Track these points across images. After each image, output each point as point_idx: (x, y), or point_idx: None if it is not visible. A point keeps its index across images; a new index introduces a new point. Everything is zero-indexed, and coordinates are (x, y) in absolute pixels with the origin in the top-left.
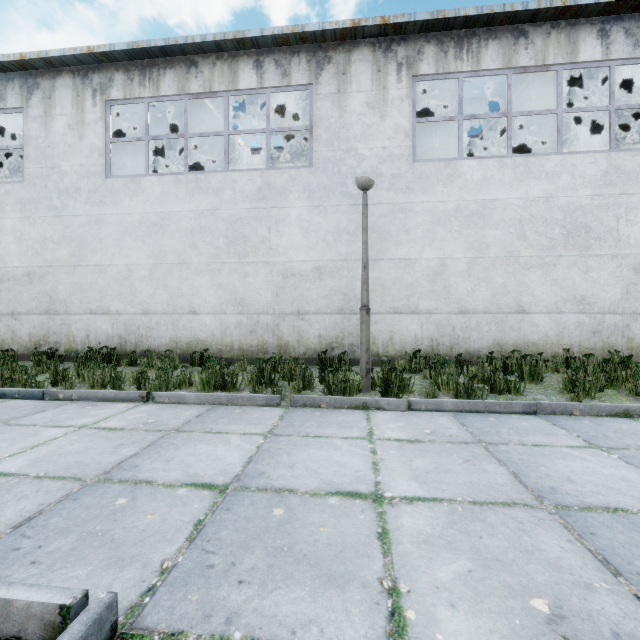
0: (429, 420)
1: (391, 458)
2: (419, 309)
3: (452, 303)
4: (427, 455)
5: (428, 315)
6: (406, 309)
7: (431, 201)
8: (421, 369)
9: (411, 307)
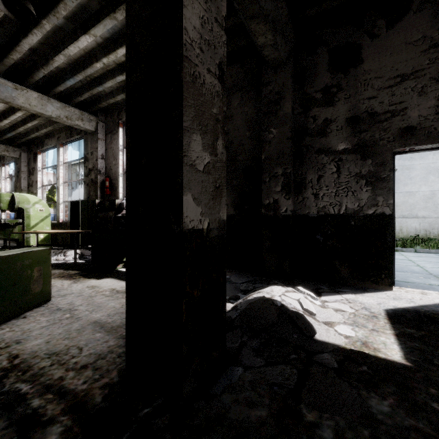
0: (424, 254)
1: (411, 257)
2: (418, 216)
3: (438, 213)
4: (423, 258)
5: (423, 219)
6: (410, 216)
7: (425, 163)
8: (419, 243)
9: (413, 215)
